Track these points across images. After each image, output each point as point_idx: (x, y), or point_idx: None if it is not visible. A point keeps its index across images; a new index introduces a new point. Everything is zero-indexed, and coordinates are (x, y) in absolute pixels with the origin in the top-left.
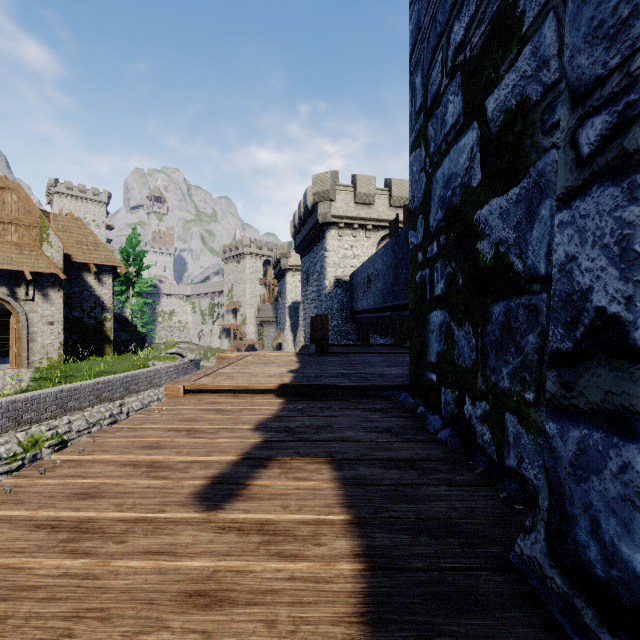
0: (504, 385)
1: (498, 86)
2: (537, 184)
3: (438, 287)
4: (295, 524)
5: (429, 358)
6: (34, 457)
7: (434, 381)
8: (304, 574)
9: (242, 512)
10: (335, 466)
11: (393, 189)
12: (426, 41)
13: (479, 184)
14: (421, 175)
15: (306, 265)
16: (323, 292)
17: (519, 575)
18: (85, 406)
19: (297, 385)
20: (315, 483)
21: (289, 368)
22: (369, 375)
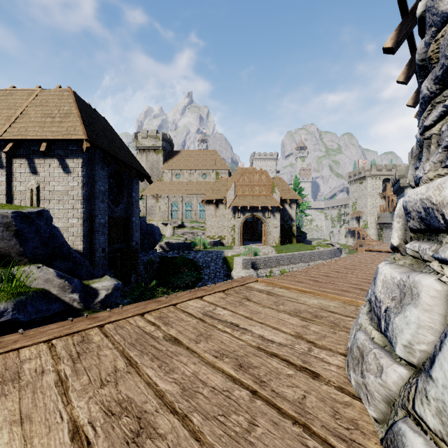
0: None
1: None
2: None
3: None
4: None
5: None
6: None
7: None
8: None
9: None
10: None
11: None
12: None
13: None
14: None
15: None
16: None
17: None
18: (296, 262)
19: None
20: None
21: None
22: None
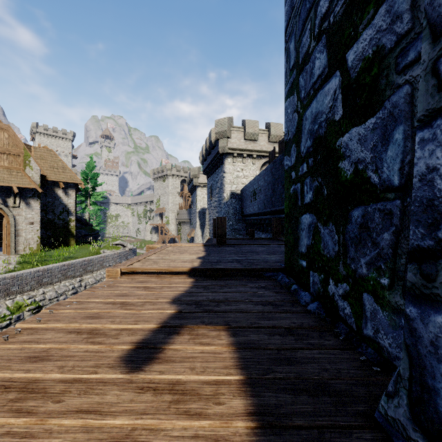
0: (362, 272)
1: (357, 41)
2: (391, 114)
3: (307, 197)
4: (200, 384)
5: (300, 249)
6: (18, 318)
7: (304, 266)
8: (206, 432)
9: (158, 373)
10: (231, 333)
11: (271, 130)
12: (298, 16)
13: (341, 118)
14: (294, 115)
15: (210, 183)
16: (222, 201)
17: (384, 433)
18: (55, 281)
19: (203, 268)
20: (216, 347)
21: (198, 255)
22: (255, 261)
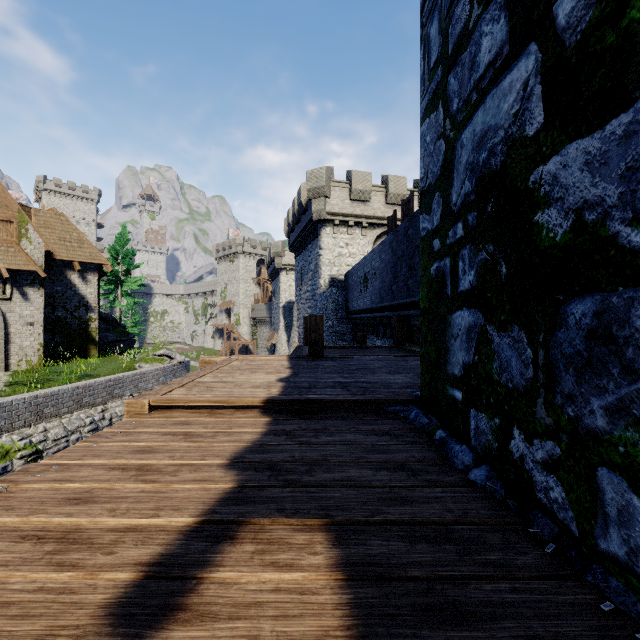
0: (595, 424)
1: None
2: None
3: (465, 280)
4: None
5: (450, 370)
6: (4, 469)
7: (458, 399)
8: None
9: None
10: (335, 536)
11: (390, 186)
12: None
13: (540, 129)
14: (438, 144)
15: (300, 264)
16: (318, 291)
17: None
18: (63, 412)
19: (286, 399)
20: (305, 575)
21: (279, 376)
22: (371, 385)
